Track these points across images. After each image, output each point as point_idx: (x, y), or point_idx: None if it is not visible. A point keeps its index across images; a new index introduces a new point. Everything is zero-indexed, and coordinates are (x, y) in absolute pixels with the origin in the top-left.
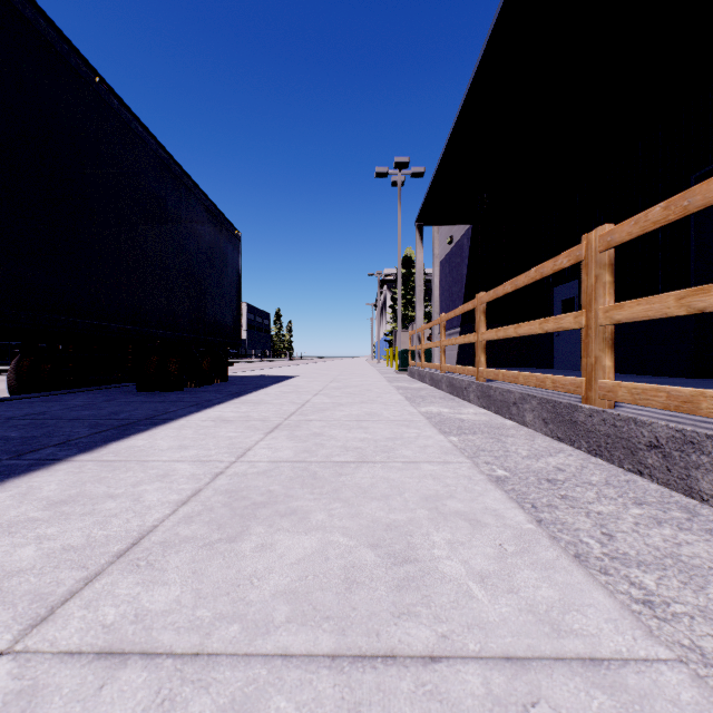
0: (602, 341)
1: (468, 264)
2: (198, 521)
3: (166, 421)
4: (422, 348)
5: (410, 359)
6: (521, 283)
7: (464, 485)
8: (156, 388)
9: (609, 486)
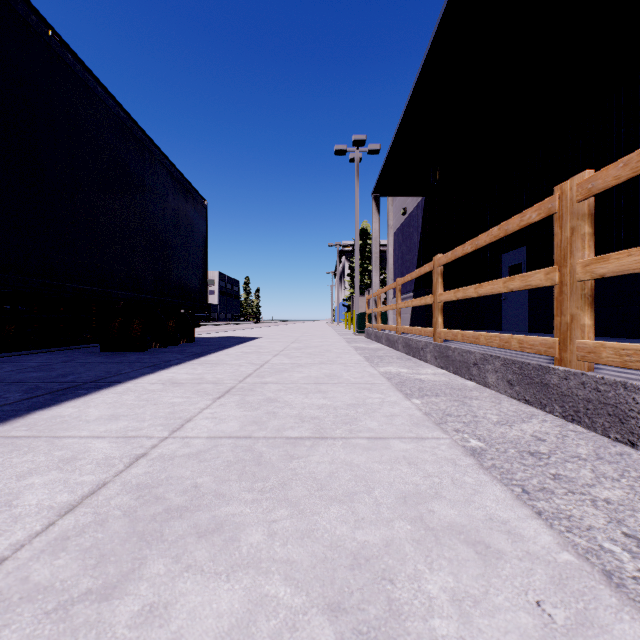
0: (580, 298)
1: (421, 233)
2: (72, 549)
3: (112, 384)
4: (379, 310)
5: (367, 321)
6: (483, 242)
7: (449, 474)
8: (119, 348)
9: (603, 461)
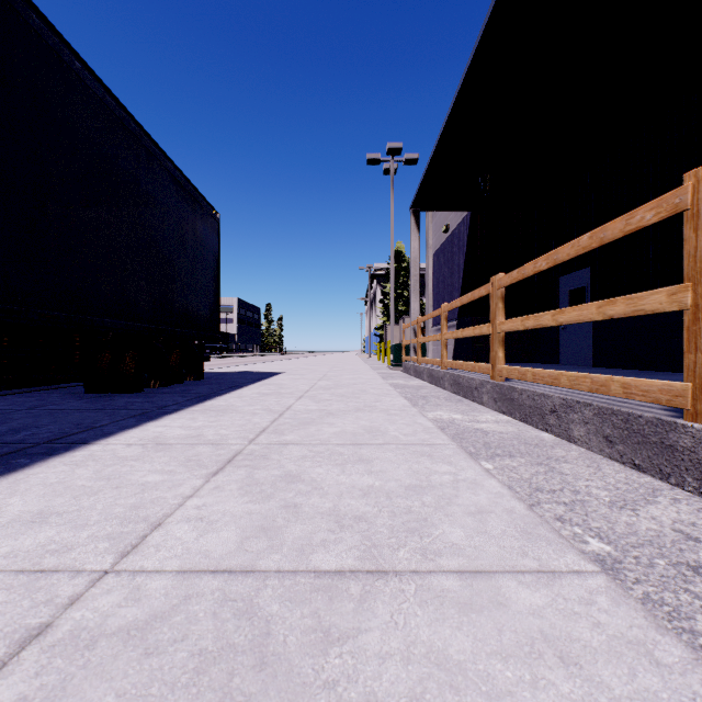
0: None
1: (466, 253)
2: None
3: (72, 447)
4: (419, 341)
5: (404, 353)
6: (565, 256)
7: None
8: (108, 389)
9: None
